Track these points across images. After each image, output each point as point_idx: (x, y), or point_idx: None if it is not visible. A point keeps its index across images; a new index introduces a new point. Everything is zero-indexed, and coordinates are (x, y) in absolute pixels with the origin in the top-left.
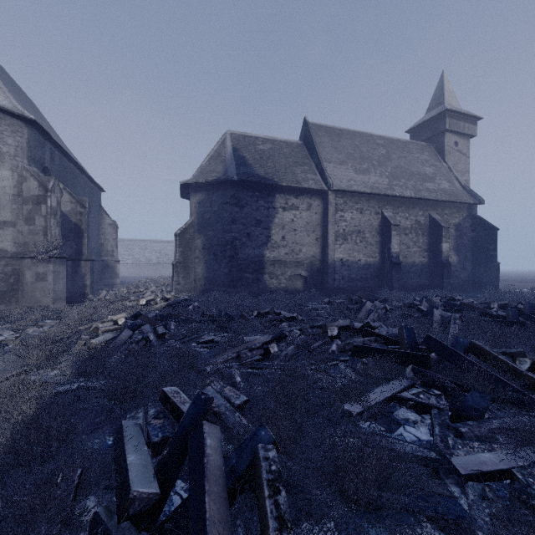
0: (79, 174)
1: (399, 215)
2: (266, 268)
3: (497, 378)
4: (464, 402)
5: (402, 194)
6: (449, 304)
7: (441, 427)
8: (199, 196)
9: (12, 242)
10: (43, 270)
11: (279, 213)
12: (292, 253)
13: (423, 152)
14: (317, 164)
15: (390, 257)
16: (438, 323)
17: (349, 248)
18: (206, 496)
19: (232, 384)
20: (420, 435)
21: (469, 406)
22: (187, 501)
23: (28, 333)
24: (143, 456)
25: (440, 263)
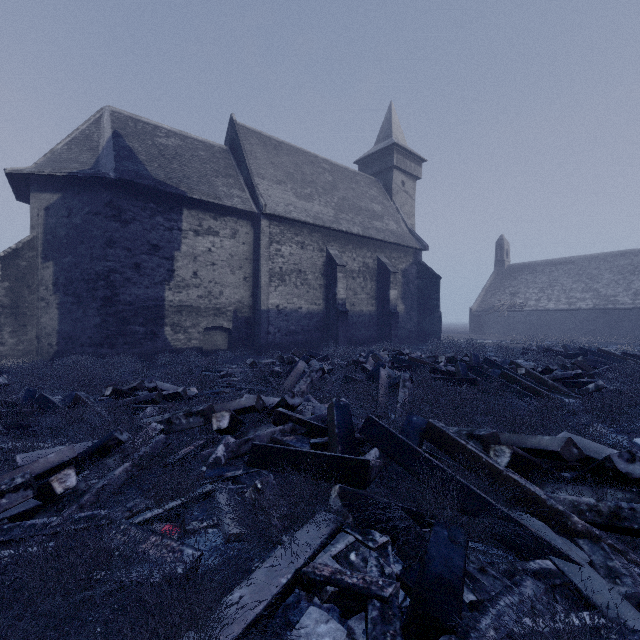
0: None
1: (346, 254)
2: (167, 317)
3: (471, 491)
4: (427, 567)
5: (349, 230)
6: (397, 360)
7: None
8: (46, 197)
9: None
10: None
11: (189, 238)
12: (209, 296)
13: (372, 187)
14: (246, 178)
15: (336, 305)
16: (385, 388)
17: (287, 292)
18: None
19: None
20: None
21: (436, 580)
22: None
23: None
24: None
25: (389, 313)
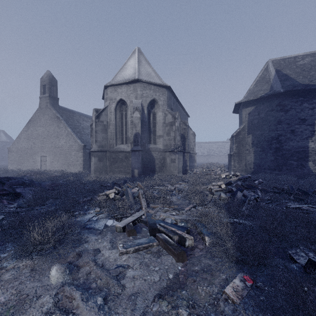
0: (181, 109)
1: None
2: (310, 157)
3: None
4: None
5: None
6: None
7: None
8: (248, 109)
9: (162, 144)
10: (174, 157)
11: None
12: None
13: None
14: None
15: None
16: None
17: None
18: None
19: None
20: None
21: None
22: None
23: (178, 187)
24: None
25: None
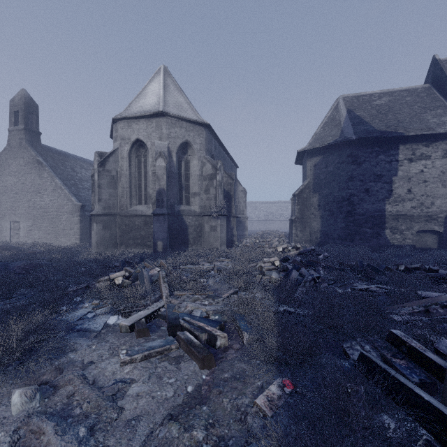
0: (226, 157)
1: None
2: (387, 223)
3: None
4: None
5: None
6: None
7: None
8: (314, 159)
9: (198, 205)
10: (215, 224)
11: (404, 165)
12: (420, 207)
13: None
14: None
15: None
16: None
17: None
18: None
19: None
20: None
21: None
22: None
23: (218, 265)
24: (428, 395)
25: None
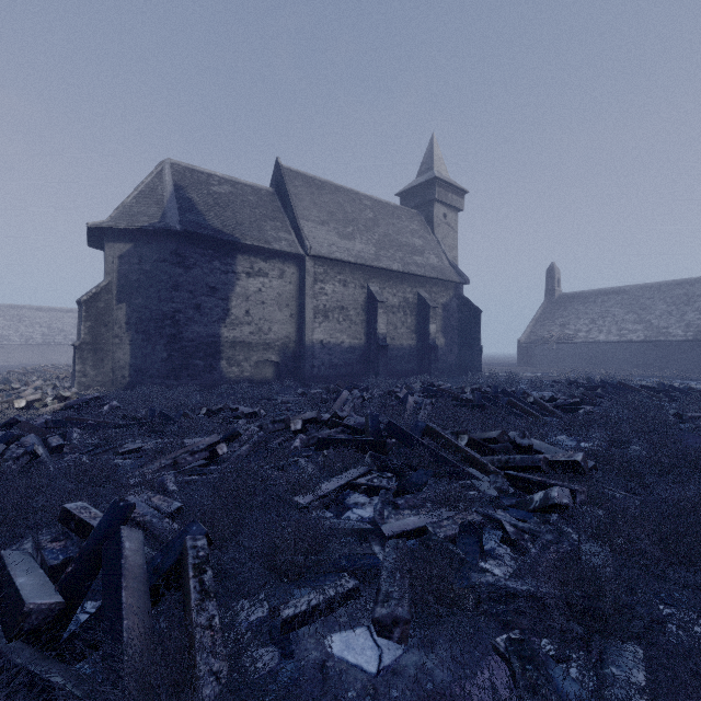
0: None
1: (386, 290)
2: (223, 352)
3: (441, 455)
4: (409, 480)
5: (389, 267)
6: (427, 390)
7: (383, 504)
8: (120, 247)
9: None
10: None
11: (242, 280)
12: (259, 333)
13: (413, 221)
14: (292, 221)
15: (377, 339)
16: (410, 410)
17: (330, 328)
18: (123, 592)
19: (164, 492)
20: (364, 514)
21: (412, 482)
22: (100, 611)
23: None
24: (38, 577)
25: (428, 346)
